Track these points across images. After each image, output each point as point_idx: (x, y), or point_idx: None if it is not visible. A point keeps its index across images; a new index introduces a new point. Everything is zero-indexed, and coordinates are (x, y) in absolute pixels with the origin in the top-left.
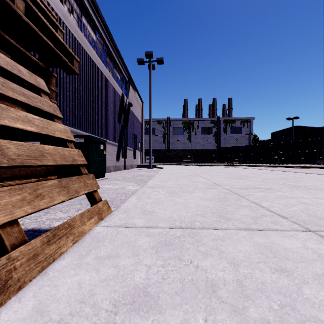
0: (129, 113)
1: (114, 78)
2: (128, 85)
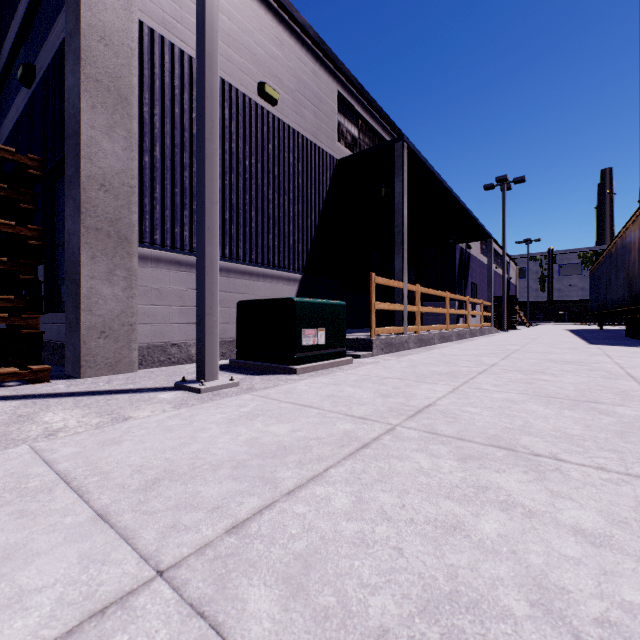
0: (509, 285)
1: None
2: (508, 265)
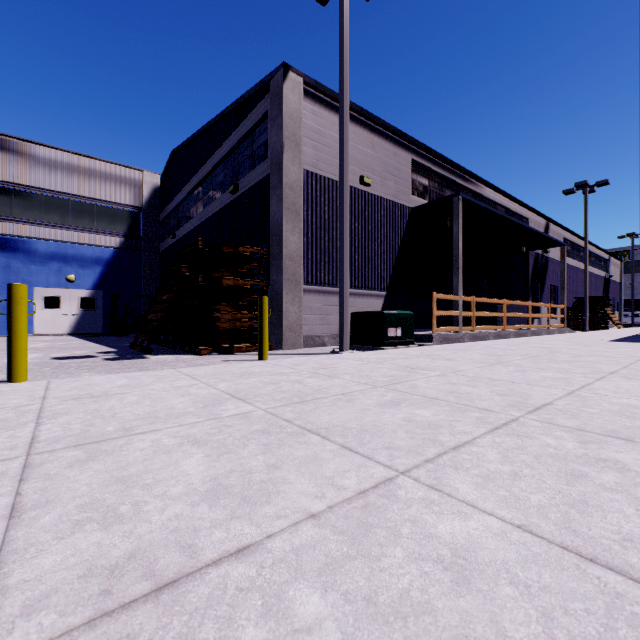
0: (609, 283)
1: (600, 268)
2: (608, 262)
